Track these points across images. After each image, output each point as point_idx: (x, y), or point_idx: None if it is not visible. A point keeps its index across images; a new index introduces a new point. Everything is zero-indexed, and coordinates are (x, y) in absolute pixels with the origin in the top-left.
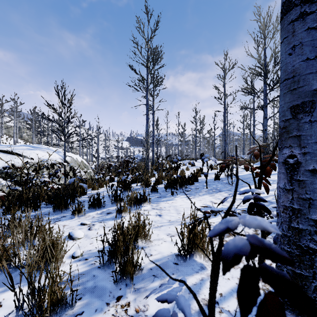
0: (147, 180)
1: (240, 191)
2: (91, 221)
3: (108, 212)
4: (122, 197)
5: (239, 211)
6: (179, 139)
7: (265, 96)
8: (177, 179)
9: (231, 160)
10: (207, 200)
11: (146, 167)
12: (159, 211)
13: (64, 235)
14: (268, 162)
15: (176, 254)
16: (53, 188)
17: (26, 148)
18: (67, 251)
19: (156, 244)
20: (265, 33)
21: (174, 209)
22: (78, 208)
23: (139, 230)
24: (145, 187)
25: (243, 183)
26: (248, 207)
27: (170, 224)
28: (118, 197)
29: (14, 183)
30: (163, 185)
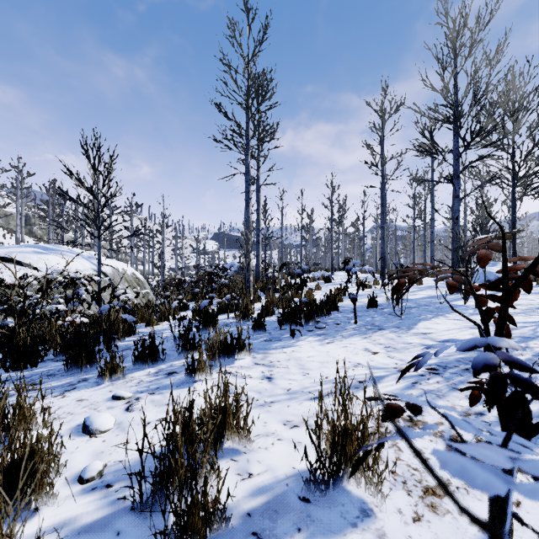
0: (247, 308)
1: (462, 343)
2: (135, 390)
3: (169, 372)
4: (198, 342)
5: (423, 370)
6: (303, 237)
7: (456, 158)
8: (300, 306)
9: (420, 270)
10: (359, 346)
11: (246, 284)
12: (268, 370)
13: (75, 423)
14: (527, 274)
15: (305, 479)
16: (74, 324)
17: (30, 250)
18: (39, 493)
19: (261, 448)
20: (456, 48)
21: (297, 365)
22: (111, 364)
23: (226, 416)
24: (243, 322)
25: (420, 313)
26: (488, 385)
27: (290, 397)
28: (190, 342)
29: (3, 314)
30: (275, 317)
